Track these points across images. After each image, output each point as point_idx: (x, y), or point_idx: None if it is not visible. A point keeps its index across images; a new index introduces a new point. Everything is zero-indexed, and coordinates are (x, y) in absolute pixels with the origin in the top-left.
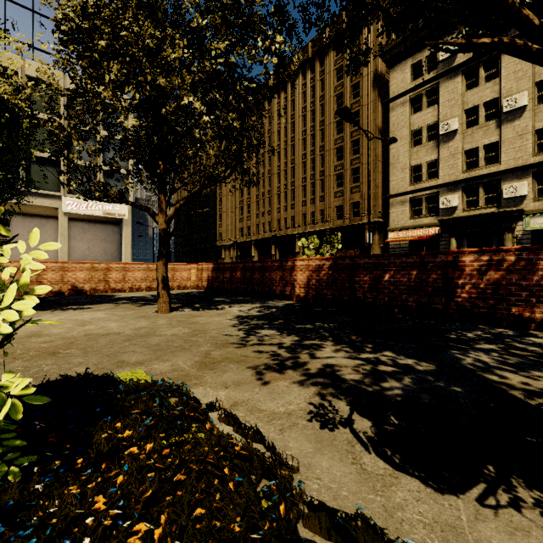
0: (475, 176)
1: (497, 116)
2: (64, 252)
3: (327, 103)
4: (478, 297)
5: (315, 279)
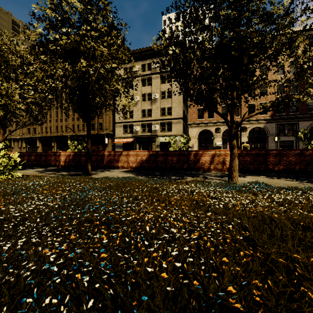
0: (144, 120)
1: (151, 99)
2: None
3: None
4: (107, 162)
5: (68, 159)
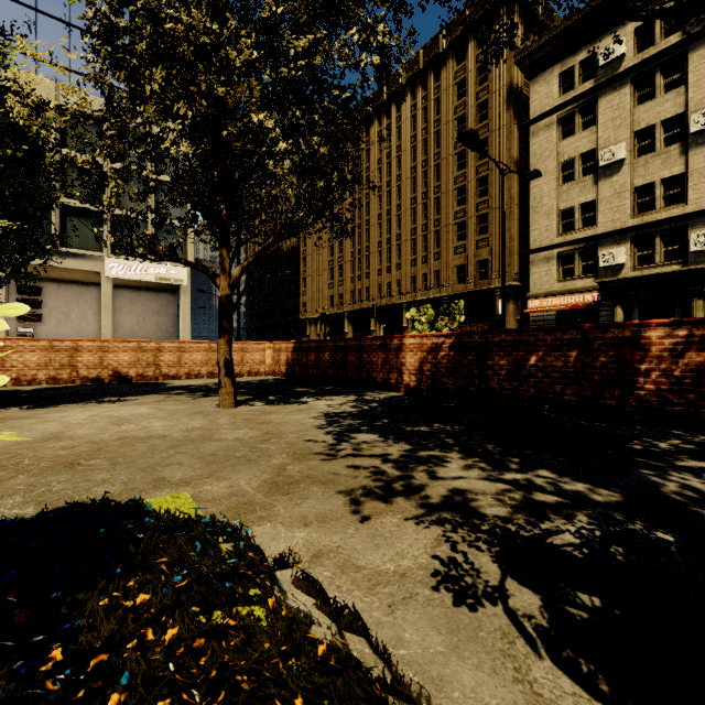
0: (650, 222)
1: (682, 139)
2: (108, 328)
3: (444, 129)
4: (671, 389)
5: (430, 363)
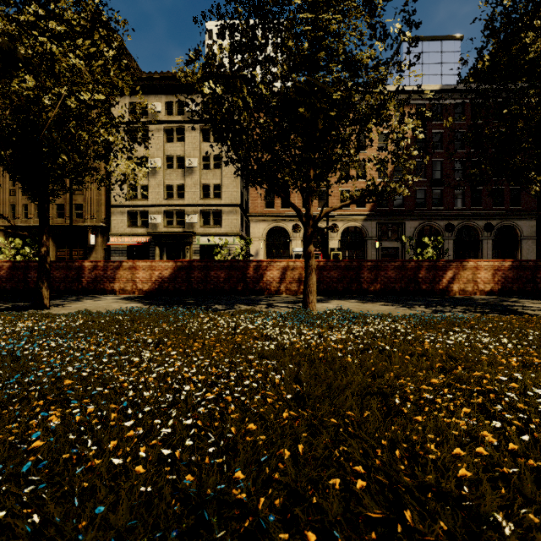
0: (171, 204)
1: (184, 167)
2: None
3: None
4: (91, 282)
5: None
